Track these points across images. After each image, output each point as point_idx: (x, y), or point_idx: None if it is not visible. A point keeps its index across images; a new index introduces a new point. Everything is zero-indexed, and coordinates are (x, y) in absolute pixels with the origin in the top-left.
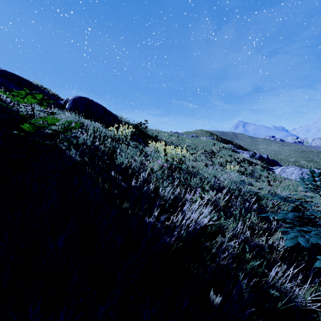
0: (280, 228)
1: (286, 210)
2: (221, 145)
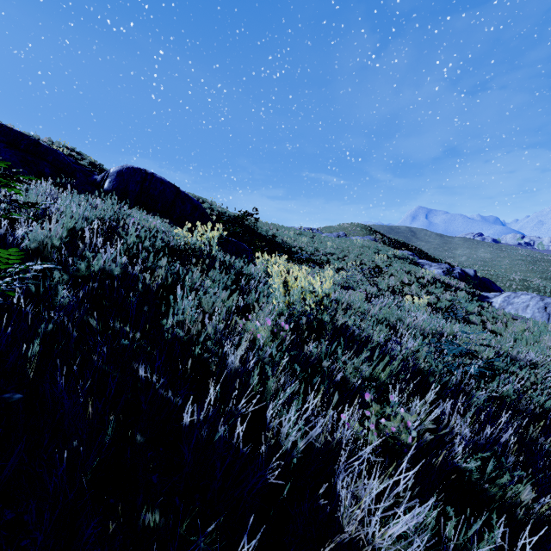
0: None
1: (543, 403)
2: (391, 251)
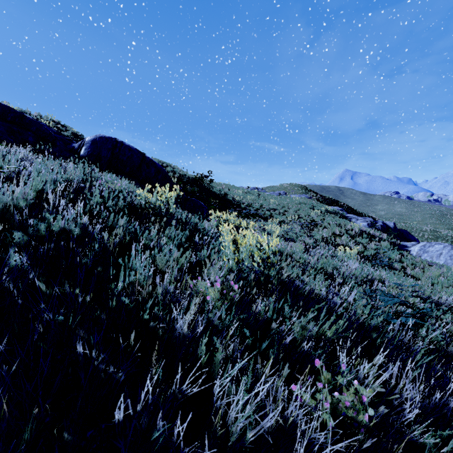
0: None
1: None
2: (324, 207)
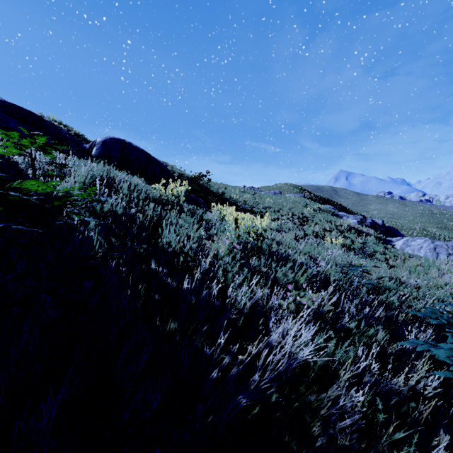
0: (438, 372)
1: (419, 309)
2: (316, 206)
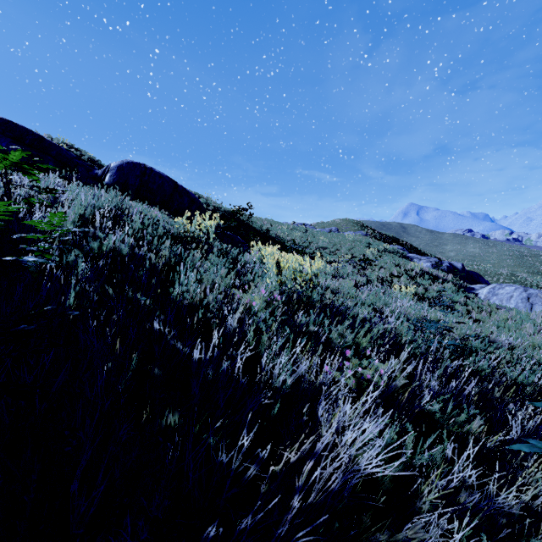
0: None
1: (516, 377)
2: (382, 246)
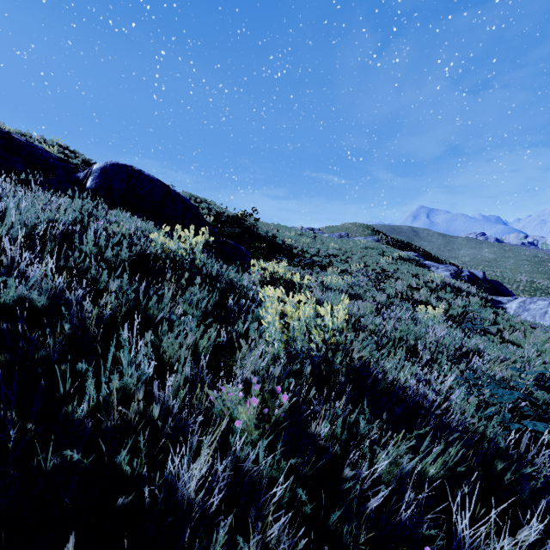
0: None
1: None
2: (396, 253)
